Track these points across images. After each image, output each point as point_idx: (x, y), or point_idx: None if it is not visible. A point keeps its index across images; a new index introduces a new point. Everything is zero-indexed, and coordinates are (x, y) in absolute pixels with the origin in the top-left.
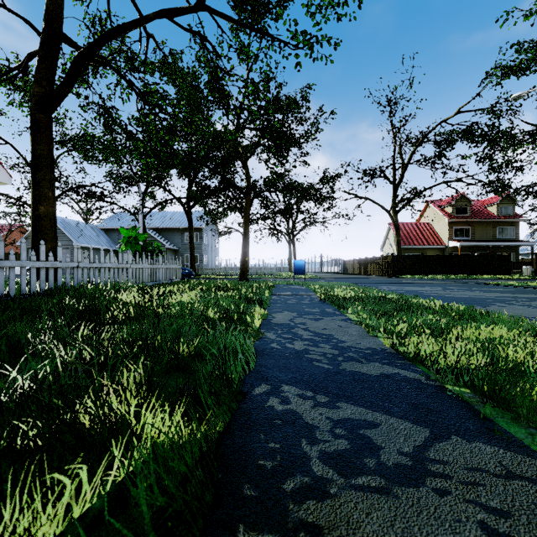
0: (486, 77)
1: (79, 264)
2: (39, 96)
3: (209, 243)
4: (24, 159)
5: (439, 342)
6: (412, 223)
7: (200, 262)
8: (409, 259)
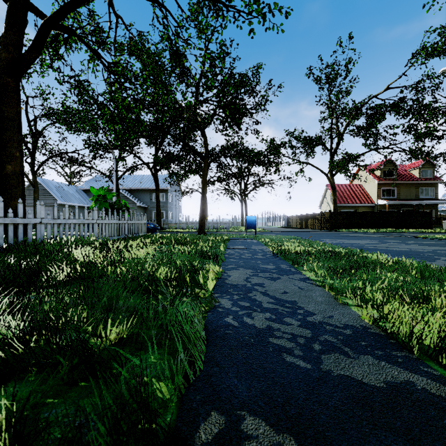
0: (412, 57)
1: (42, 220)
2: (6, 61)
3: (173, 202)
4: None
5: (441, 323)
6: (346, 184)
7: (166, 217)
8: (344, 215)
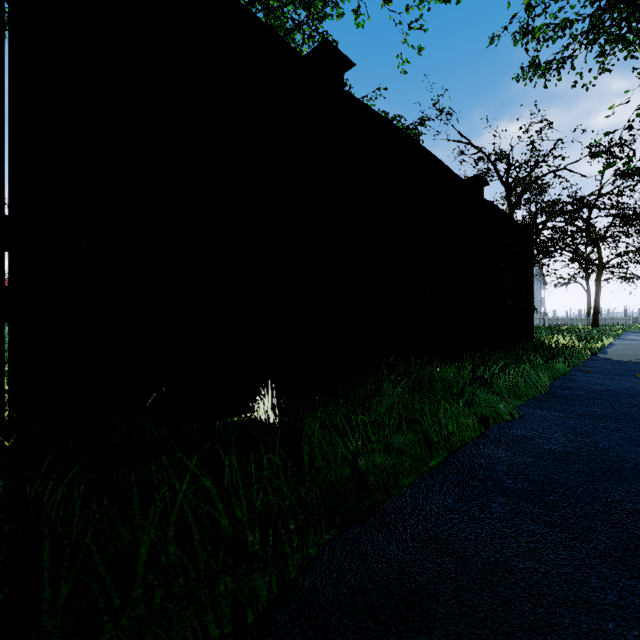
0: None
1: None
2: None
3: (535, 294)
4: None
5: None
6: None
7: None
8: None
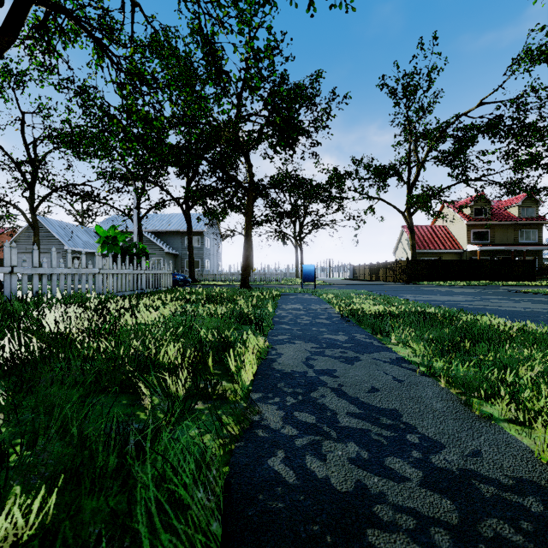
0: (512, 64)
1: (13, 269)
2: None
3: (211, 247)
4: (8, 156)
5: None
6: (427, 226)
7: (202, 267)
8: (425, 264)
